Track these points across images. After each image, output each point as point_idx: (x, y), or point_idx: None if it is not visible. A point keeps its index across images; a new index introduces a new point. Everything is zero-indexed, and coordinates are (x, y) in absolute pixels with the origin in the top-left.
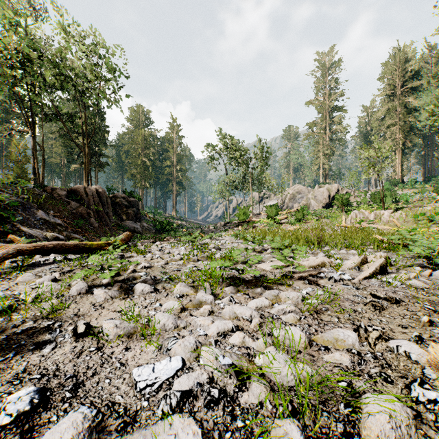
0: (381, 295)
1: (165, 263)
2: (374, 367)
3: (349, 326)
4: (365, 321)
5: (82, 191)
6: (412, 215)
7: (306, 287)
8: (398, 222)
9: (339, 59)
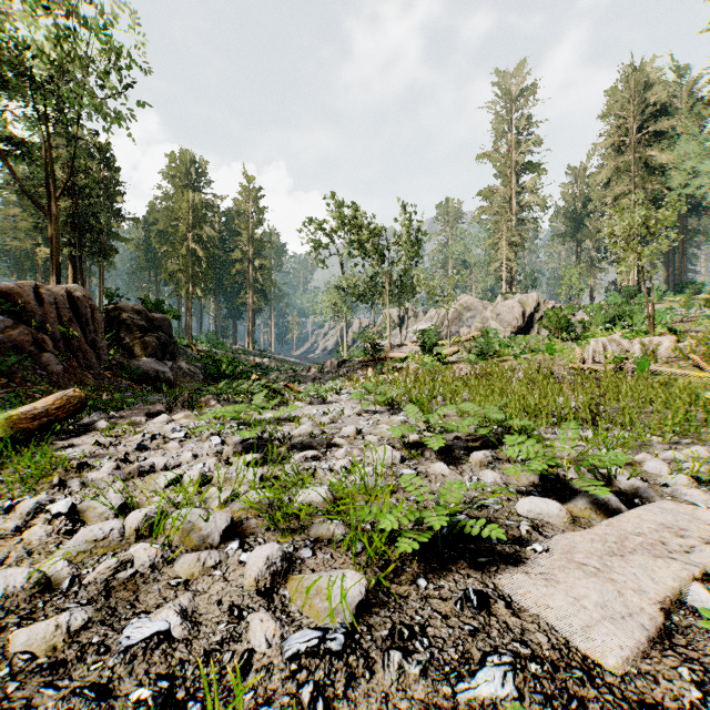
0: None
1: (30, 587)
2: None
3: None
4: None
5: (29, 294)
6: None
7: None
8: (699, 361)
9: (533, 83)
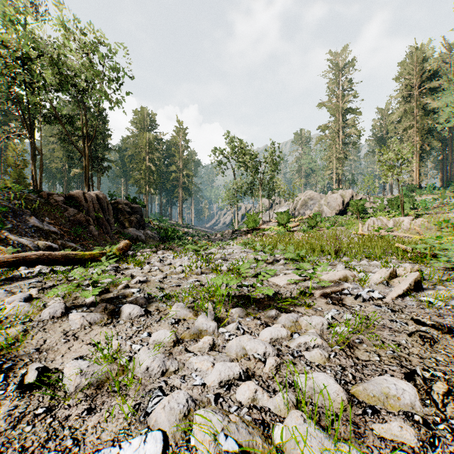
0: (427, 321)
1: (164, 277)
2: None
3: (396, 369)
4: (416, 360)
5: (81, 197)
6: (434, 222)
7: (329, 308)
8: (419, 230)
9: (353, 59)
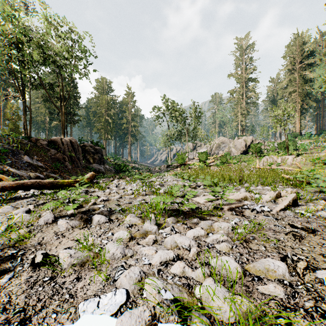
0: (298, 225)
1: (120, 197)
2: (307, 300)
3: (276, 254)
4: (289, 250)
5: (59, 141)
6: (310, 159)
7: (234, 217)
8: (299, 165)
9: (253, 42)
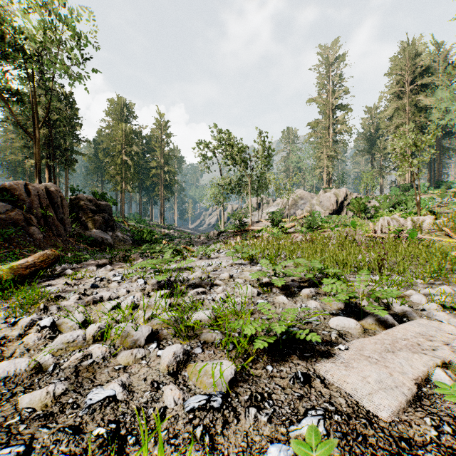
0: None
1: (29, 370)
2: None
3: None
4: None
5: (21, 189)
6: None
7: None
8: (449, 232)
9: (343, 53)
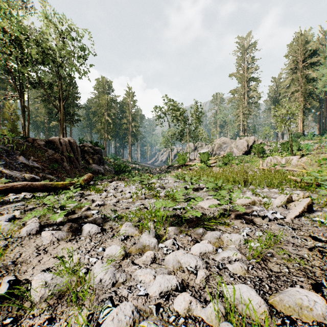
0: (322, 238)
1: (117, 201)
2: None
3: (304, 280)
4: (318, 272)
5: (57, 141)
6: (315, 160)
7: (244, 226)
8: (305, 165)
9: (254, 41)
